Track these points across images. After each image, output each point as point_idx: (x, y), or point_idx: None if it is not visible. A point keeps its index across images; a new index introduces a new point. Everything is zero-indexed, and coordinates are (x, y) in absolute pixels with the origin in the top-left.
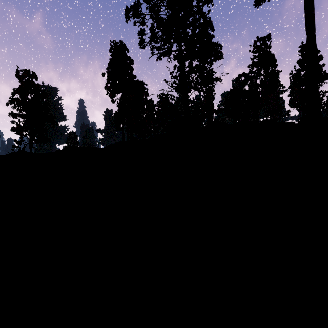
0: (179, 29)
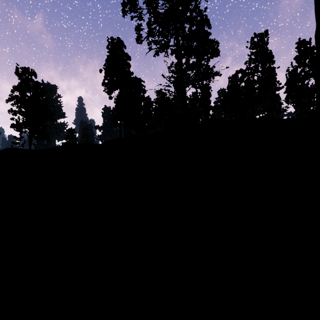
0: (176, 23)
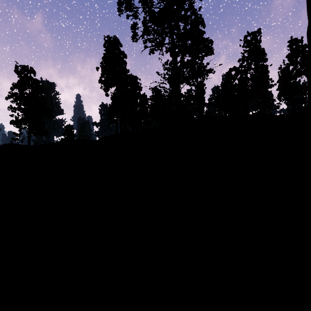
0: (171, 22)
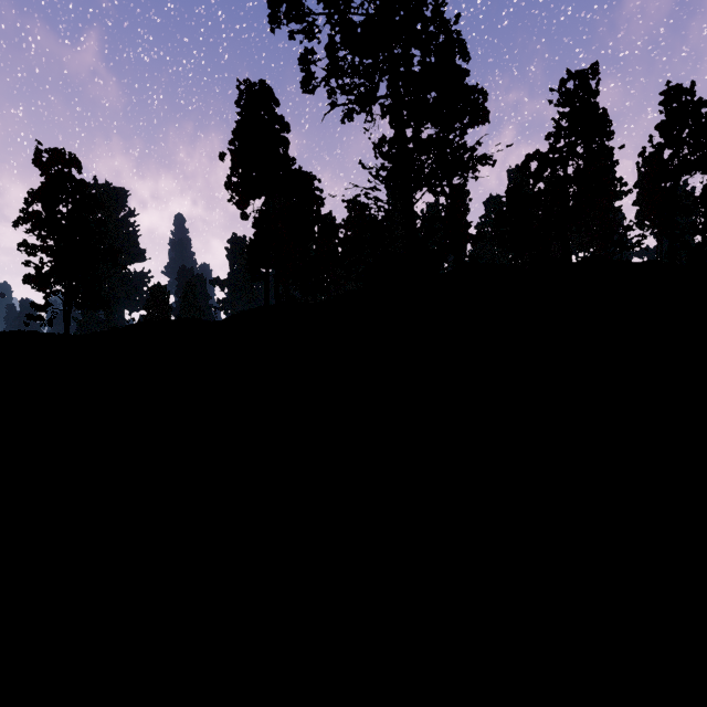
0: (393, 47)
